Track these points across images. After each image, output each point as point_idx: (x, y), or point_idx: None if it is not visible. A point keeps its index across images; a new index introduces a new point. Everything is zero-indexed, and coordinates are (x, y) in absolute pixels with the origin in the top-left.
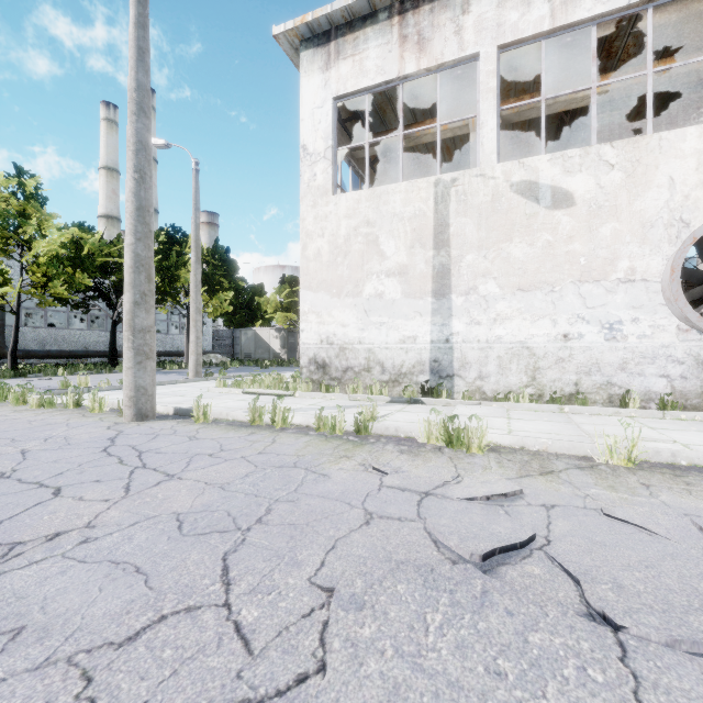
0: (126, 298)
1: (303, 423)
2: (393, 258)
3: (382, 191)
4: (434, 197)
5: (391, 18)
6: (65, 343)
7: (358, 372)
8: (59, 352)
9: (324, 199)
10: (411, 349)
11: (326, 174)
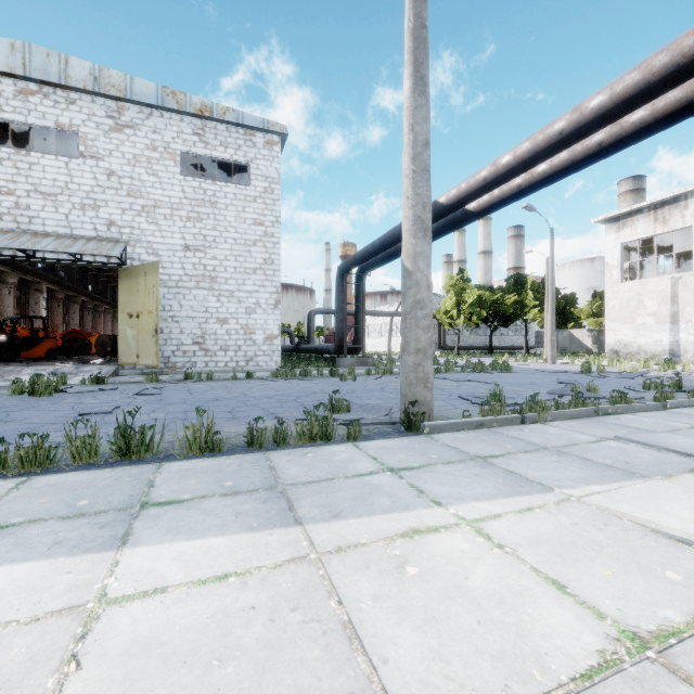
0: (549, 333)
1: (604, 365)
2: (650, 308)
3: (645, 281)
4: (670, 284)
5: (649, 211)
6: (461, 342)
7: (633, 355)
8: (463, 347)
9: (616, 284)
10: (659, 345)
11: (617, 274)
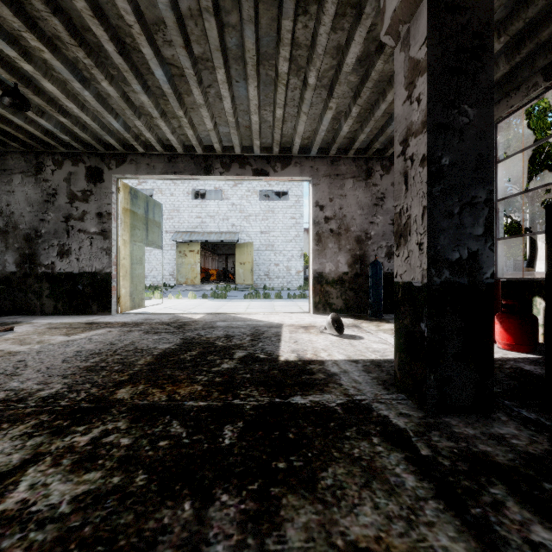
0: None
1: None
2: None
3: None
4: None
5: None
6: None
7: None
8: None
9: None
10: None
11: None
